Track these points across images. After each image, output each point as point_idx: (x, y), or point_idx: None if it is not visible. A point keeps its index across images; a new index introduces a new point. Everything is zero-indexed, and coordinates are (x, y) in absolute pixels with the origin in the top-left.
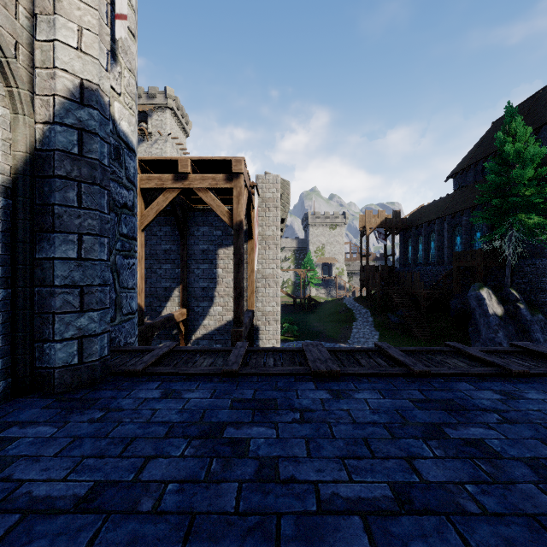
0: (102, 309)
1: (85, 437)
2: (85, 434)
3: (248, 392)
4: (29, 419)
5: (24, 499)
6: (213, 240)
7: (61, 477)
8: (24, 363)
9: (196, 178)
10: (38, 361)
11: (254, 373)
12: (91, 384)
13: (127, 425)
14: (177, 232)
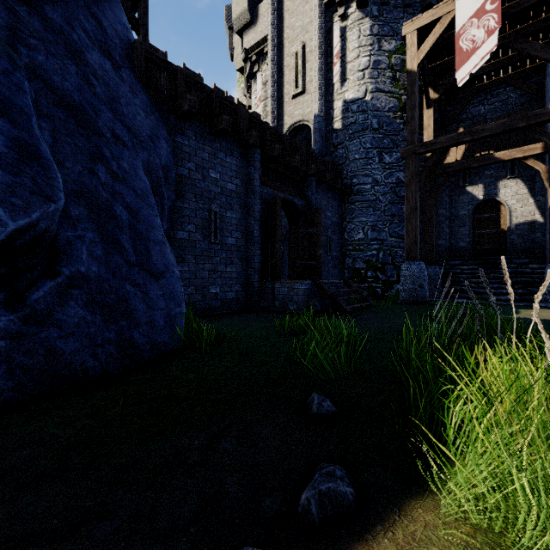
0: None
1: None
2: None
3: None
4: None
5: None
6: None
7: None
8: None
9: None
10: None
11: None
12: None
13: None
14: None
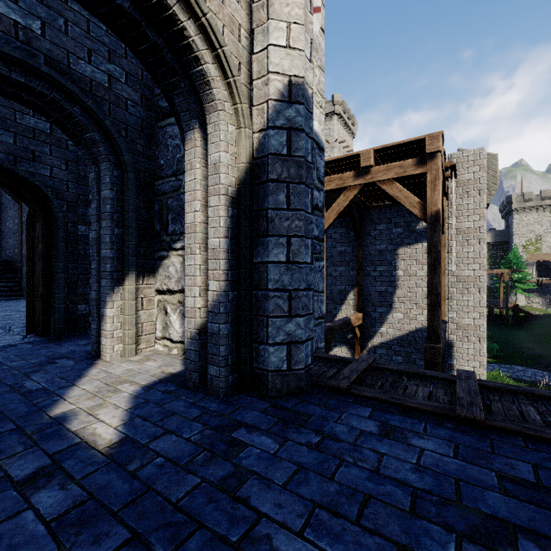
0: (307, 315)
1: (308, 469)
2: (307, 464)
3: (520, 467)
4: (252, 422)
5: (265, 546)
6: (391, 239)
7: (296, 527)
8: (245, 361)
9: (379, 169)
10: (255, 361)
11: (514, 429)
12: (297, 392)
13: (352, 468)
14: (352, 232)
